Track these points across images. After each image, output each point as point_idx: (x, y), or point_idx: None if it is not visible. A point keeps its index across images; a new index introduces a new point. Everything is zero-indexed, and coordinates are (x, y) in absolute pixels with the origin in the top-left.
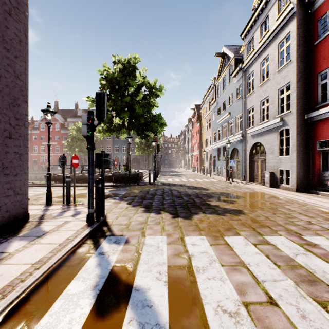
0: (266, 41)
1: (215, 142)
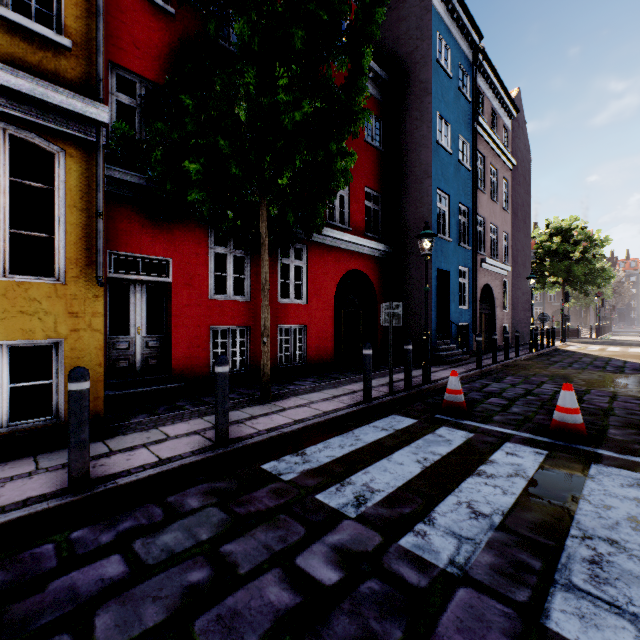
0: None
1: None
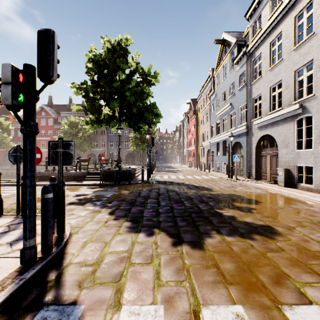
0: (278, 16)
1: (213, 136)
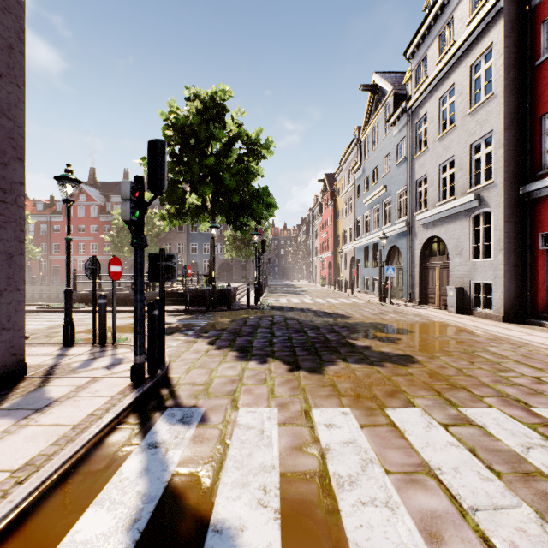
0: (448, 62)
1: (359, 236)
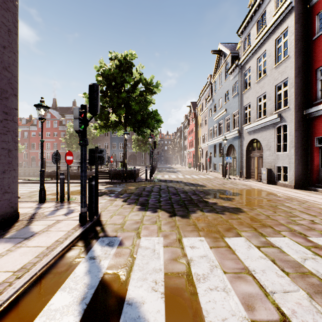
0: (262, 37)
1: (211, 139)
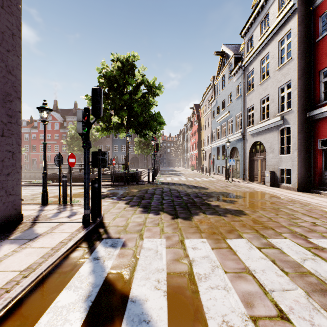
0: (266, 39)
1: (214, 141)
